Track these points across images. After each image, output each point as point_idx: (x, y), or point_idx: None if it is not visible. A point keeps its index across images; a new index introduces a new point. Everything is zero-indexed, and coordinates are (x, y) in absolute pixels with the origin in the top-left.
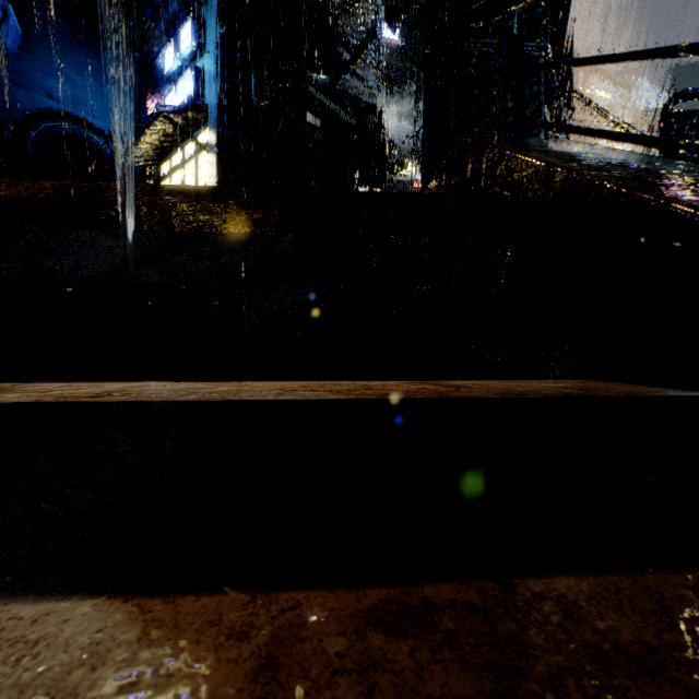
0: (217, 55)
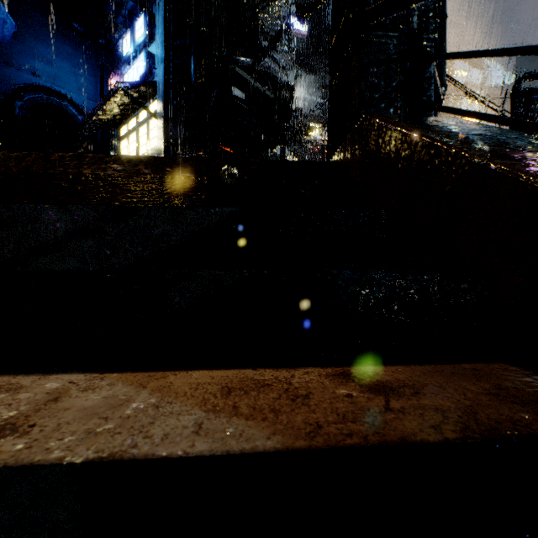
0: (164, 42)
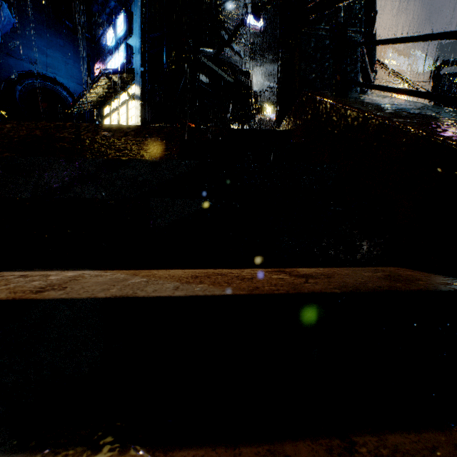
0: (141, 35)
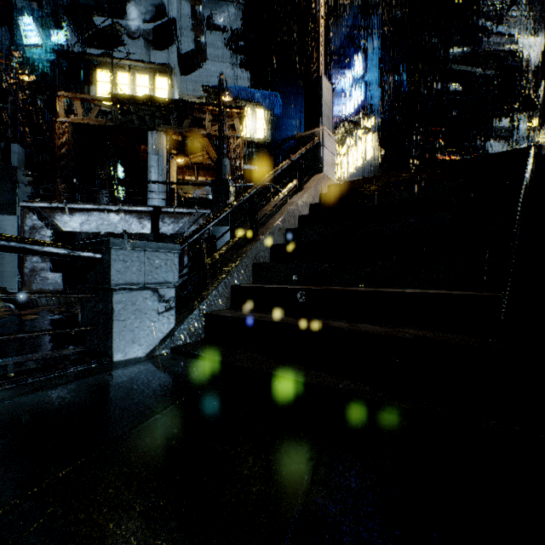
0: (381, 69)
